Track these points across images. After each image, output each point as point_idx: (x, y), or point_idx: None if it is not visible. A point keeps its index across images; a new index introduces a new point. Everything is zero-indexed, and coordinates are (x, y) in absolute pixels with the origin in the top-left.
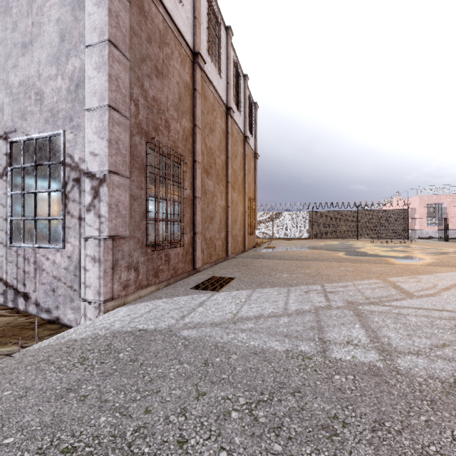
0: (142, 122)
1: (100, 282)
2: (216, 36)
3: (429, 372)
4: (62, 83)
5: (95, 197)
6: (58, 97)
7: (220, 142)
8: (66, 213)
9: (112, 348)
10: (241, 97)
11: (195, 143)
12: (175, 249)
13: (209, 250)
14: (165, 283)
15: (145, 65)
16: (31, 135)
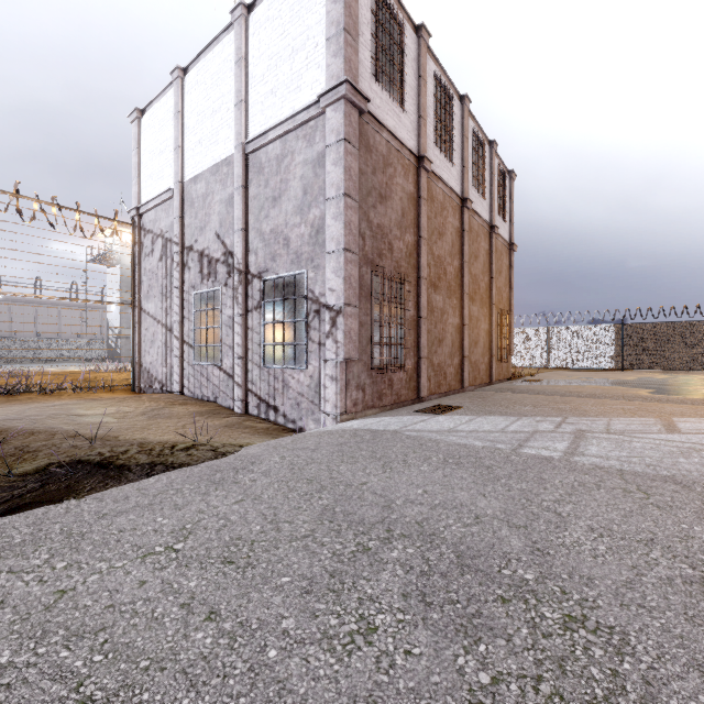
0: (368, 253)
1: (337, 397)
2: (447, 118)
3: (594, 463)
4: (305, 229)
5: (332, 326)
6: (302, 241)
7: (452, 245)
8: (308, 339)
9: (357, 434)
10: (485, 174)
11: (420, 257)
12: (398, 374)
13: (437, 378)
14: (388, 408)
15: (371, 198)
16: (280, 274)
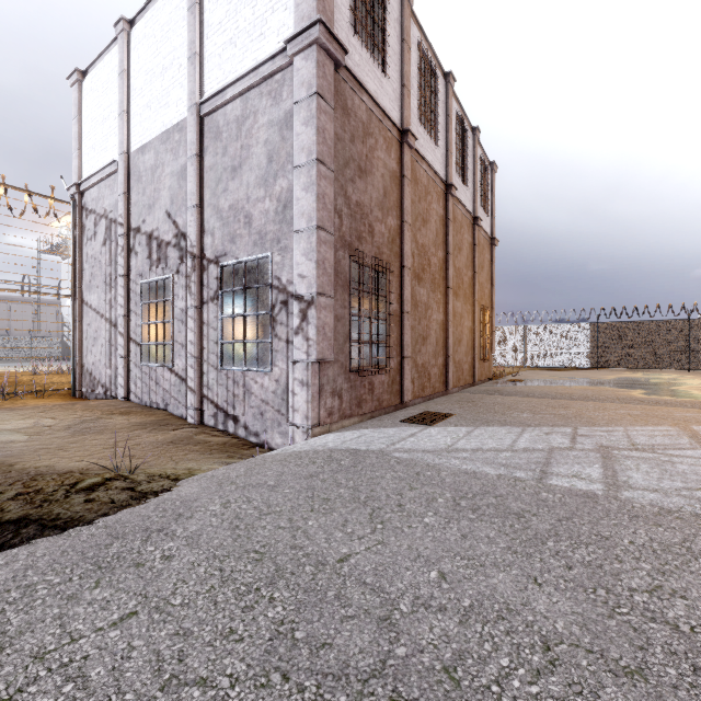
0: (346, 234)
1: (308, 406)
2: (431, 94)
3: (654, 503)
4: (270, 204)
5: (303, 320)
6: (266, 219)
7: (436, 234)
8: (274, 336)
9: (333, 458)
10: (468, 162)
11: (403, 244)
12: (380, 377)
13: (421, 380)
14: (369, 416)
15: (348, 169)
16: (241, 258)
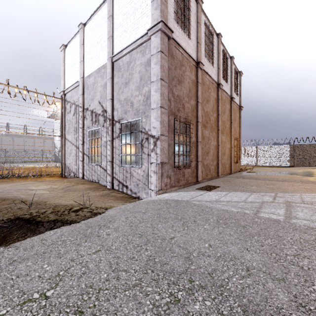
0: (172, 109)
1: (156, 182)
2: (211, 44)
3: (306, 224)
4: (141, 98)
5: (154, 146)
6: (139, 104)
7: (213, 106)
8: (142, 152)
9: (167, 202)
10: (228, 72)
11: (198, 112)
12: (187, 170)
13: (206, 171)
14: (182, 187)
15: (173, 81)
16: (129, 120)
